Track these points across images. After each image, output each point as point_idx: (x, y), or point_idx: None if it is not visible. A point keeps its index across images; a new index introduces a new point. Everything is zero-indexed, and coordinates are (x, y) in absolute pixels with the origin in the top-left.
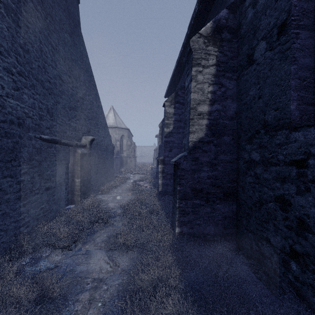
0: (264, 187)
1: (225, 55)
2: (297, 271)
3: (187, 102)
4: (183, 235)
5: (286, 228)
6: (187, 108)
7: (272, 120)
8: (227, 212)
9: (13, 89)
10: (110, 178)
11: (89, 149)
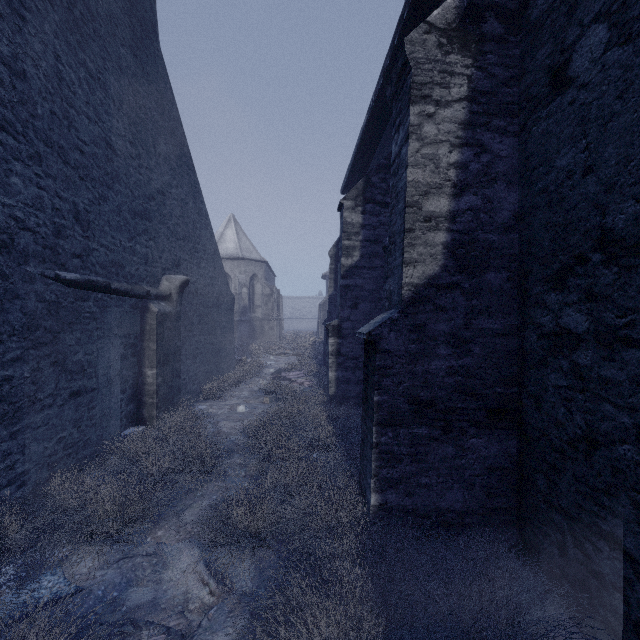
0: (603, 403)
1: (489, 76)
2: None
3: (398, 190)
4: (388, 511)
5: None
6: (398, 204)
7: (630, 228)
8: (494, 456)
9: None
10: (225, 366)
11: (178, 304)
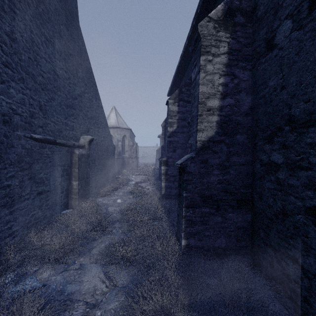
0: (289, 196)
1: (238, 42)
2: None
3: (195, 96)
4: (190, 248)
5: None
6: (195, 102)
7: (302, 115)
8: (240, 222)
9: None
10: (110, 180)
11: (88, 150)
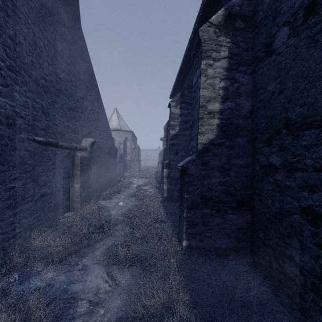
0: (287, 196)
1: (238, 47)
2: None
3: (196, 99)
4: (191, 248)
5: (316, 246)
6: (196, 106)
7: (298, 118)
8: (240, 223)
9: (1, 85)
10: (112, 183)
11: (90, 153)
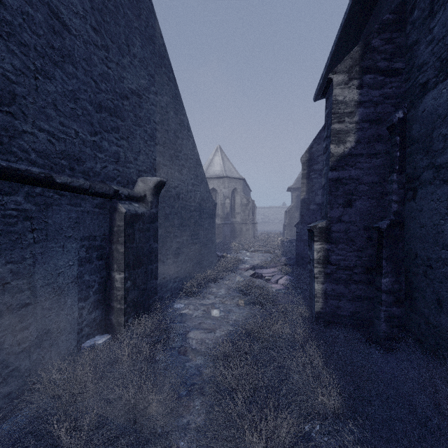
0: None
1: None
2: None
3: None
4: None
5: None
6: None
7: None
8: None
9: None
10: (206, 262)
11: (153, 206)
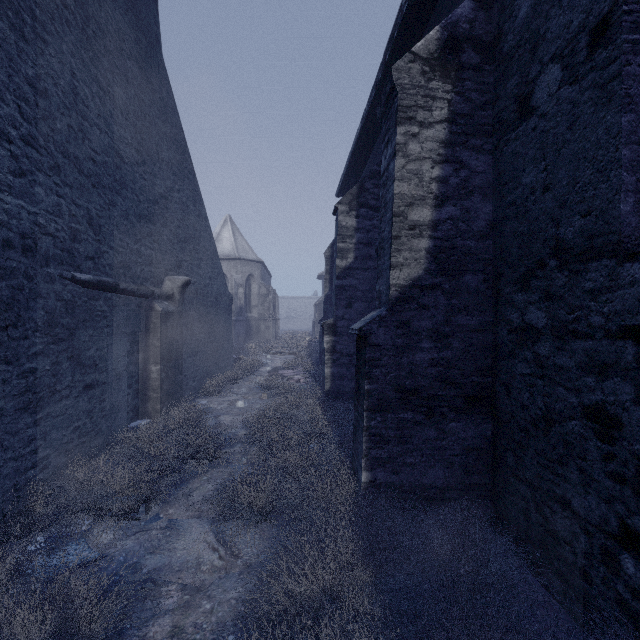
0: (557, 386)
1: (467, 100)
2: (637, 578)
3: (386, 201)
4: (377, 487)
5: (610, 479)
6: (386, 213)
7: (577, 238)
8: (472, 438)
9: (11, 173)
10: (223, 364)
11: (180, 304)
